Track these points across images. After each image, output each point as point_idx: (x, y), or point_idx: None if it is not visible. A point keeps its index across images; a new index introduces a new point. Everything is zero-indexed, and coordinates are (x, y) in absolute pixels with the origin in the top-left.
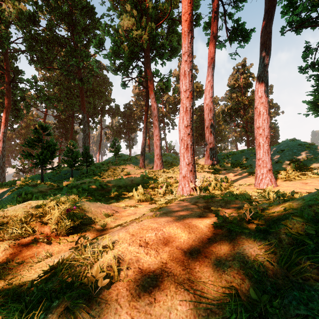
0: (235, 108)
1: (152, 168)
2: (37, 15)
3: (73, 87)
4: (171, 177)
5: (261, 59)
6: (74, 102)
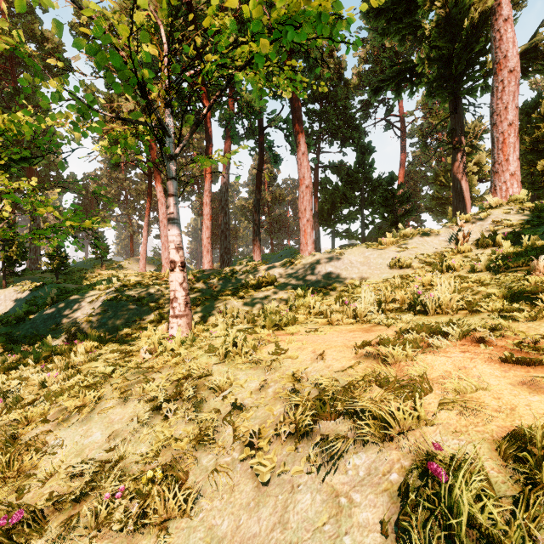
0: None
1: None
2: None
3: None
4: None
5: (256, 195)
6: None
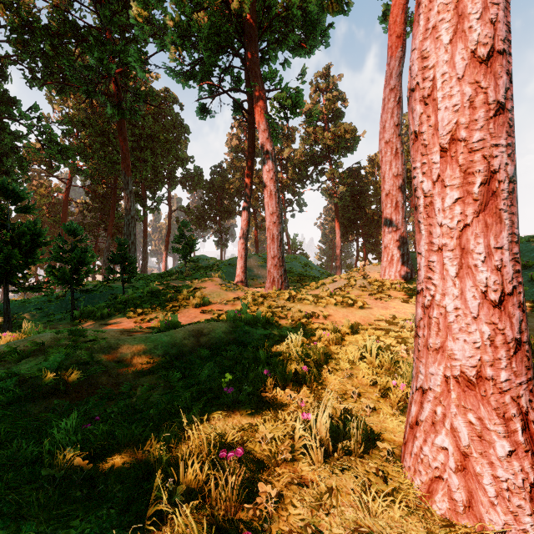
0: None
1: (263, 285)
2: None
3: (115, 133)
4: (314, 314)
5: None
6: (114, 159)
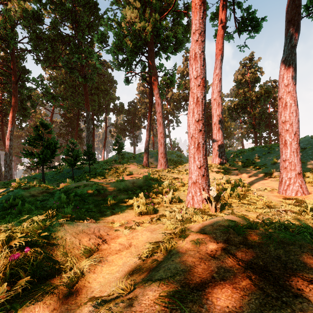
0: (241, 104)
1: (156, 166)
2: (41, 13)
3: (78, 86)
4: (177, 178)
5: (288, 39)
6: (79, 100)
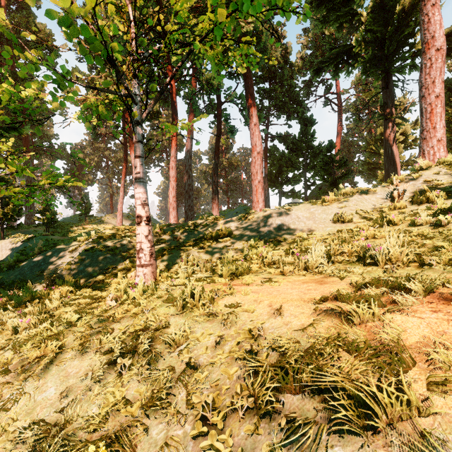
0: None
1: None
2: None
3: None
4: None
5: (215, 160)
6: None
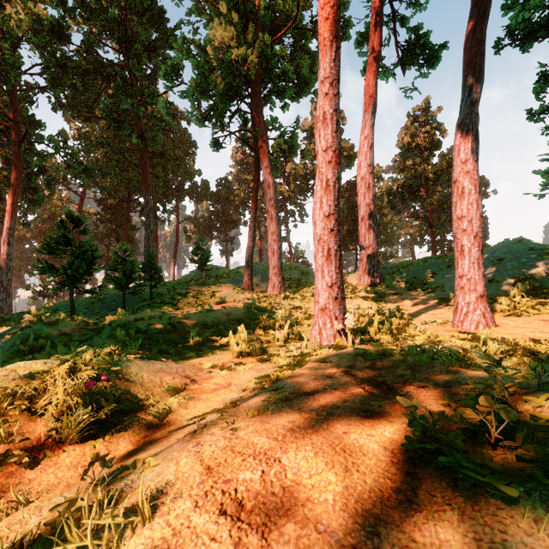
0: (410, 185)
1: (266, 290)
2: (66, 25)
3: (129, 151)
4: (299, 307)
5: (466, 91)
6: (131, 176)
